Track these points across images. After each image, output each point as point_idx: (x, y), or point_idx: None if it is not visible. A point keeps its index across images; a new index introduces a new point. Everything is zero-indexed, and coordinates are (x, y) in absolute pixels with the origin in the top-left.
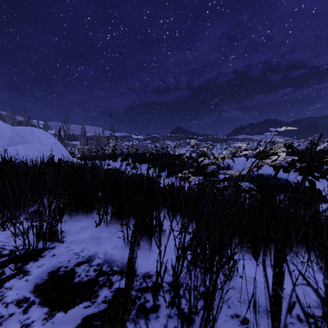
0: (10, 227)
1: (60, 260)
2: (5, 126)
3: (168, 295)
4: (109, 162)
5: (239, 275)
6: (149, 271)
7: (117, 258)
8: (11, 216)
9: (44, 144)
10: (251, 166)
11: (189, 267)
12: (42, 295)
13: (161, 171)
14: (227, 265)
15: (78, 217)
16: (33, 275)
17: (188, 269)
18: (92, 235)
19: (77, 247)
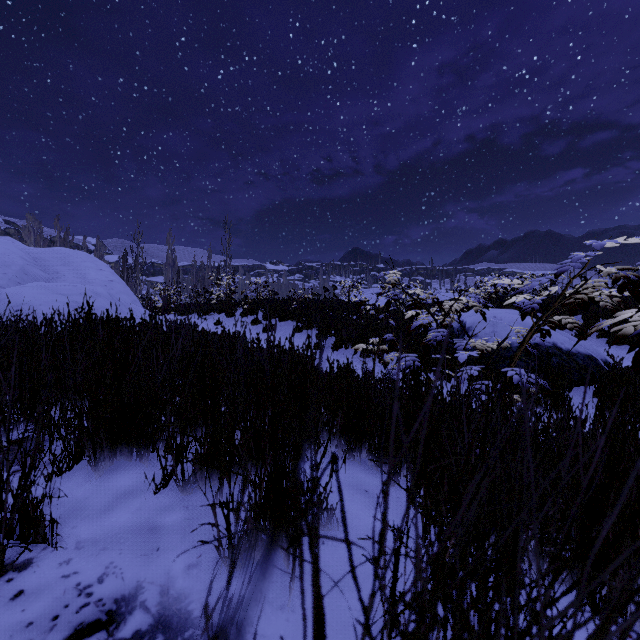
0: None
1: (30, 616)
2: (12, 247)
3: None
4: (218, 318)
5: None
6: None
7: (194, 610)
8: None
9: (88, 282)
10: (531, 330)
11: None
12: None
13: (323, 337)
14: None
15: (119, 460)
16: None
17: None
18: (141, 519)
19: (90, 564)
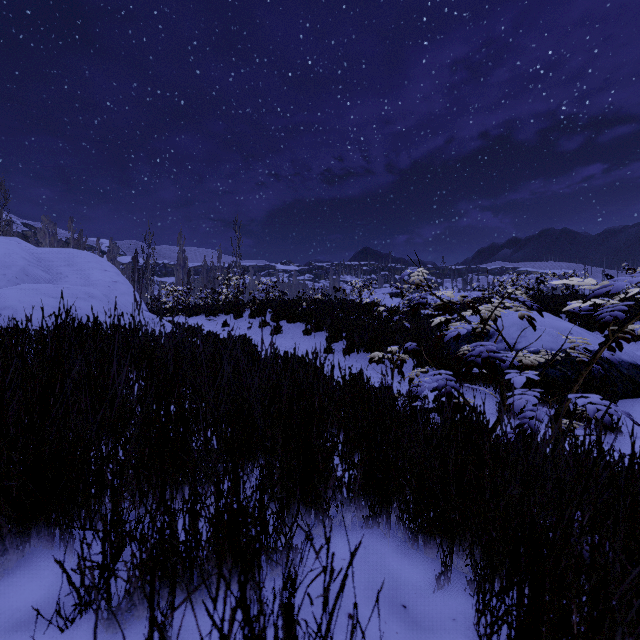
0: None
1: None
2: (15, 247)
3: None
4: (226, 320)
5: None
6: None
7: None
8: None
9: (91, 283)
10: (605, 344)
11: None
12: None
13: (333, 340)
14: None
15: (37, 546)
16: None
17: None
18: None
19: None
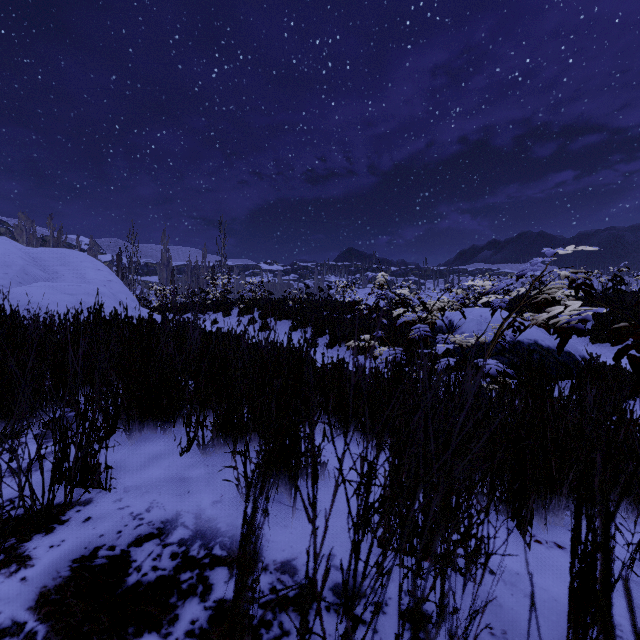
0: (3, 454)
1: (101, 531)
2: (12, 247)
3: (332, 618)
4: (215, 317)
5: (488, 569)
6: (292, 557)
7: (222, 527)
8: (3, 432)
9: (87, 282)
10: (501, 326)
11: (381, 565)
12: (53, 616)
13: (318, 336)
14: (463, 547)
15: (146, 433)
16: (39, 568)
17: (380, 570)
18: (172, 473)
19: (138, 501)
